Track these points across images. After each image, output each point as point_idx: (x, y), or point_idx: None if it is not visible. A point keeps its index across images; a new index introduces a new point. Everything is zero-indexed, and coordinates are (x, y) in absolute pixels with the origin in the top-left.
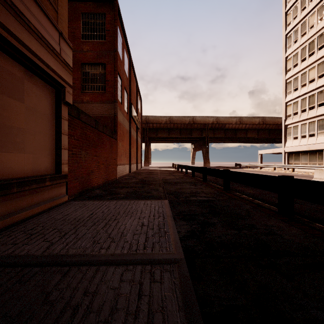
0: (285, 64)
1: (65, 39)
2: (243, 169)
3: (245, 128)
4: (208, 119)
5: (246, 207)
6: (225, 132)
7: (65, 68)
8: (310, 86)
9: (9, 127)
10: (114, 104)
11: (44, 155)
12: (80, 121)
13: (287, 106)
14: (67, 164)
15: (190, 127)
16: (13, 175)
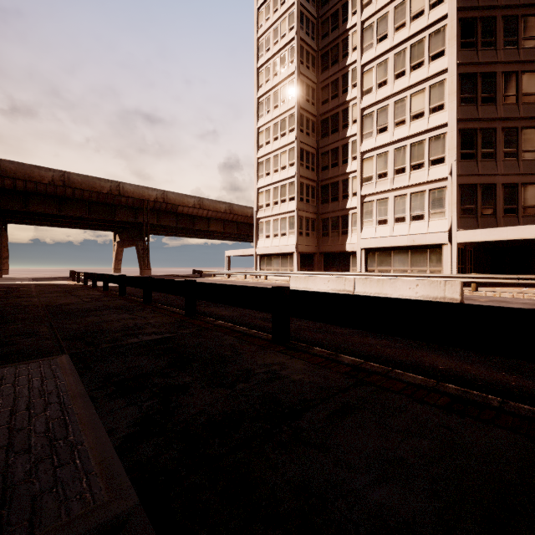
0: (257, 137)
1: None
2: (205, 279)
3: (207, 217)
4: (149, 193)
5: (230, 341)
6: (177, 219)
7: None
8: (282, 174)
9: None
10: None
11: None
12: None
13: (259, 193)
14: None
15: (112, 202)
16: None
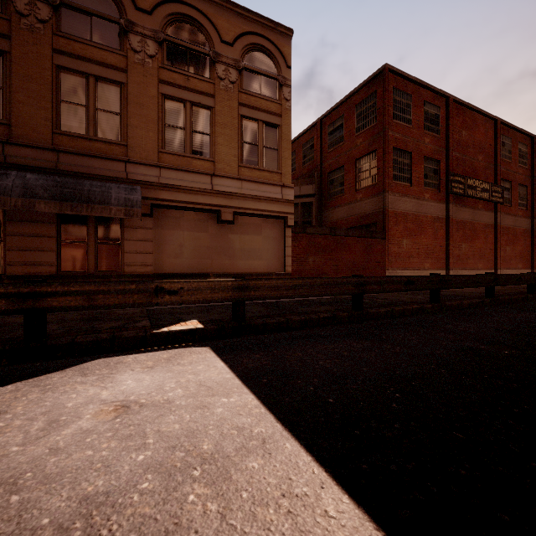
0: None
1: (286, 186)
2: None
3: None
4: None
5: None
6: None
7: (287, 204)
8: None
9: (255, 249)
10: (382, 196)
11: (275, 261)
12: (306, 234)
13: None
14: (290, 266)
15: None
16: (256, 271)
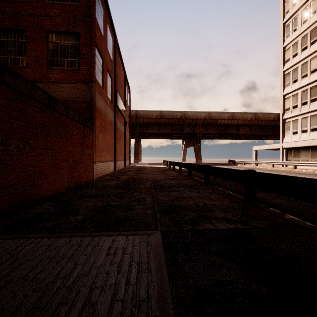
0: (283, 54)
1: None
2: (238, 166)
3: (237, 124)
4: (200, 114)
5: None
6: (217, 128)
7: None
8: (311, 77)
9: None
10: (90, 84)
11: None
12: (3, 85)
13: (285, 99)
14: None
15: (182, 123)
16: None
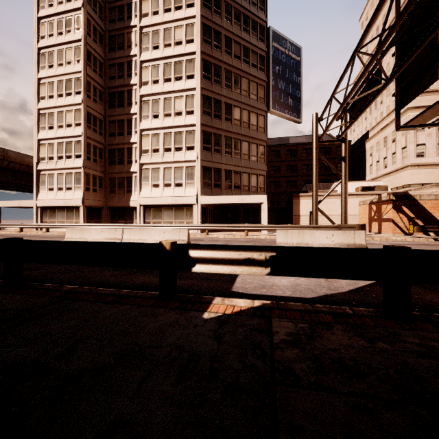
0: (38, 87)
1: None
2: None
3: None
4: None
5: None
6: None
7: None
8: (67, 131)
9: None
10: None
11: None
12: None
13: (40, 144)
14: None
15: None
16: None
